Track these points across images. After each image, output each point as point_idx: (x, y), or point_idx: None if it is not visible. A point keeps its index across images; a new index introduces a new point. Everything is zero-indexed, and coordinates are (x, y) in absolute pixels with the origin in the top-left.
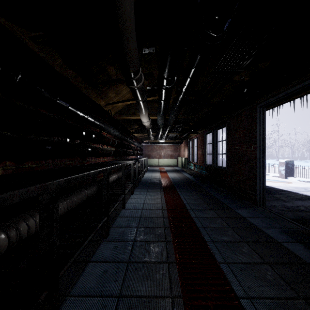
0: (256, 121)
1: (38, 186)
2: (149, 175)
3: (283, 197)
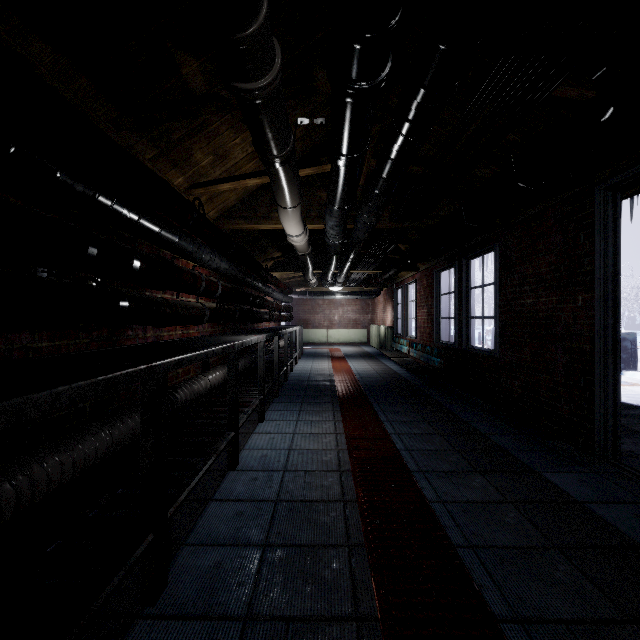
0: (593, 228)
1: None
2: (306, 365)
3: (638, 425)
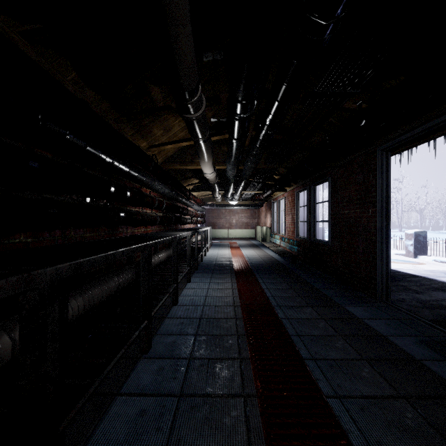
0: (376, 172)
1: (14, 279)
2: (214, 252)
3: (414, 286)
